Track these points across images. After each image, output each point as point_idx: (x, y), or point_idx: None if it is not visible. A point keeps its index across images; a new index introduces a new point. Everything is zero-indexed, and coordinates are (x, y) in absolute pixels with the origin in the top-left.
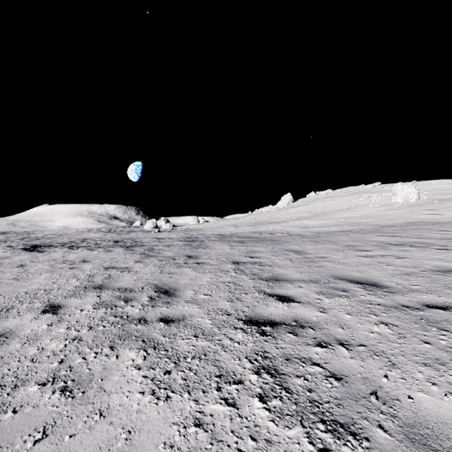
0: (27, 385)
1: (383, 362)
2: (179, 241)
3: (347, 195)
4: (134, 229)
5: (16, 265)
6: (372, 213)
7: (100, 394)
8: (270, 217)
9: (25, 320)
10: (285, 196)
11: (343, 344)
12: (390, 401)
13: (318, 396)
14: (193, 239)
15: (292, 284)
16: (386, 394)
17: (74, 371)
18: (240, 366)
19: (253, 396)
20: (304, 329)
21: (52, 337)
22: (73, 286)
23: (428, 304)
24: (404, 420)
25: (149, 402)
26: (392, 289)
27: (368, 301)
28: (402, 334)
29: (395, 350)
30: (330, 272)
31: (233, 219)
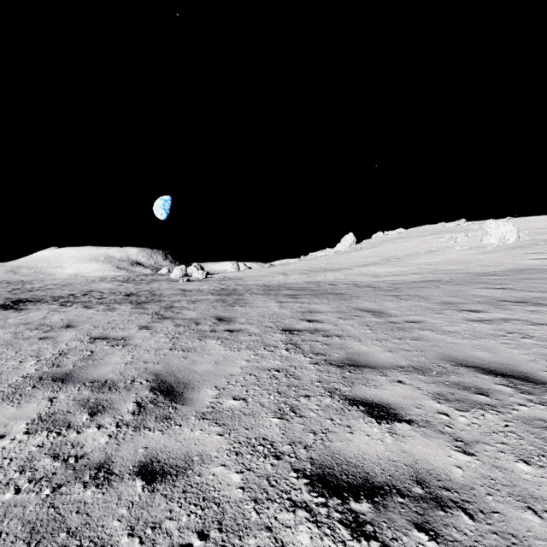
0: None
1: None
2: (210, 295)
3: (425, 236)
4: (158, 277)
5: None
6: (460, 258)
7: None
8: (328, 263)
9: None
10: (346, 237)
11: None
12: None
13: None
14: (229, 292)
15: (384, 376)
16: None
17: None
18: None
19: None
20: (446, 513)
21: None
22: (21, 375)
23: None
24: None
25: None
26: None
27: (542, 422)
28: None
29: None
30: (439, 350)
31: (281, 265)
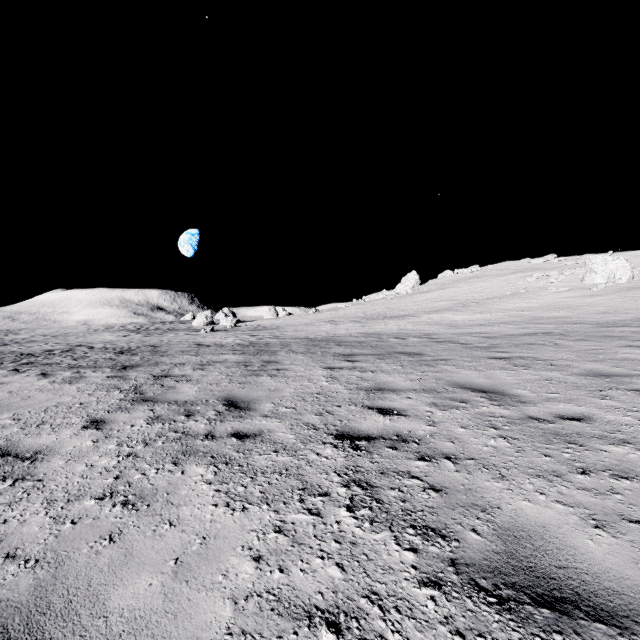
0: None
1: None
2: (231, 354)
3: (507, 274)
4: (178, 326)
5: None
6: (560, 302)
7: None
8: (387, 308)
9: None
10: (408, 276)
11: None
12: None
13: None
14: (258, 349)
15: None
16: None
17: None
18: None
19: None
20: None
21: None
22: None
23: None
24: None
25: None
26: None
27: None
28: None
29: None
30: None
31: (329, 310)
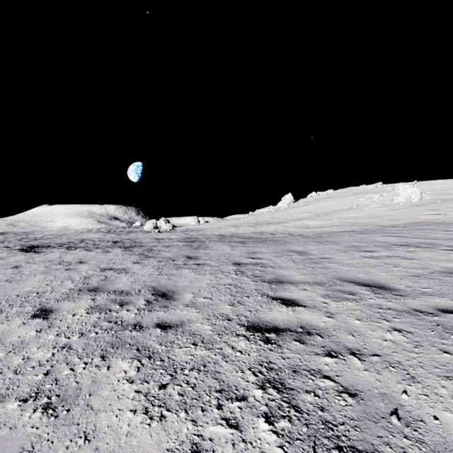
0: (6, 401)
1: (401, 375)
2: (179, 242)
3: (349, 196)
4: (134, 229)
5: (11, 266)
6: (374, 213)
7: (87, 413)
8: (270, 218)
9: (13, 326)
10: (286, 196)
11: (355, 353)
12: (414, 423)
13: (331, 416)
14: (193, 240)
15: (296, 287)
16: (408, 414)
17: (60, 384)
18: (243, 380)
19: (258, 416)
20: (311, 336)
21: (40, 345)
22: (67, 288)
23: (442, 309)
24: (432, 447)
25: (141, 423)
26: (402, 292)
27: (378, 306)
28: (419, 342)
29: (412, 361)
30: (335, 273)
31: (233, 219)
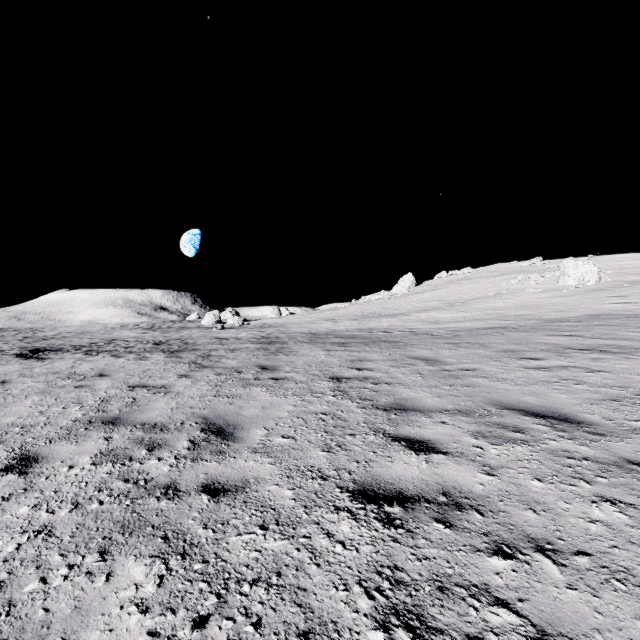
0: None
1: (639, 600)
2: (250, 343)
3: (494, 276)
4: (188, 324)
5: None
6: (532, 302)
7: None
8: (383, 308)
9: None
10: (405, 278)
11: (544, 549)
12: None
13: None
14: (270, 340)
15: (428, 418)
16: None
17: (14, 614)
18: (348, 607)
19: None
20: (462, 512)
21: (0, 527)
22: (70, 419)
23: None
24: None
25: None
26: (599, 427)
27: (565, 453)
28: None
29: None
30: (488, 395)
31: (330, 310)
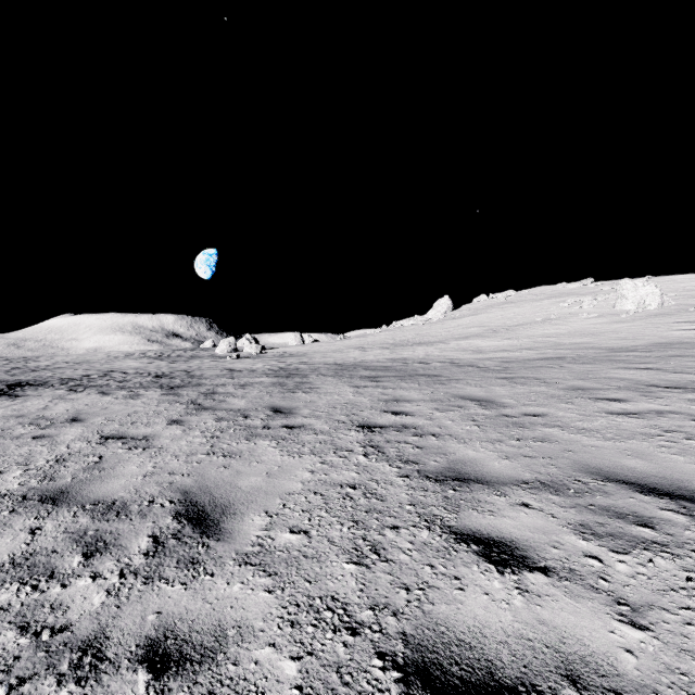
0: None
1: None
2: (265, 377)
3: (541, 300)
4: (200, 353)
5: None
6: (587, 328)
7: None
8: (417, 335)
9: None
10: (441, 301)
11: None
12: None
13: None
14: (289, 373)
15: (501, 497)
16: None
17: None
18: None
19: None
20: None
21: None
22: None
23: None
24: None
25: None
26: None
27: None
28: None
29: None
30: (574, 456)
31: (358, 337)
